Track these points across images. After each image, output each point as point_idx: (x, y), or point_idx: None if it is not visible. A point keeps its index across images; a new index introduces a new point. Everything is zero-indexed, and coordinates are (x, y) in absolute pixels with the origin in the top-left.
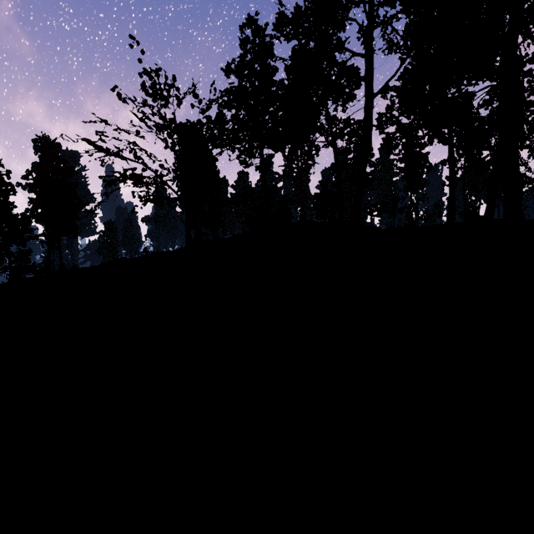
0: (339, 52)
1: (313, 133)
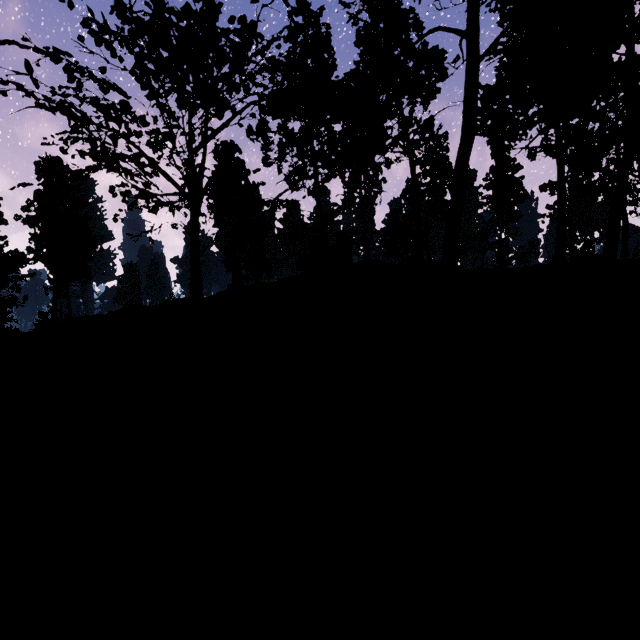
0: (417, 34)
1: (382, 142)
